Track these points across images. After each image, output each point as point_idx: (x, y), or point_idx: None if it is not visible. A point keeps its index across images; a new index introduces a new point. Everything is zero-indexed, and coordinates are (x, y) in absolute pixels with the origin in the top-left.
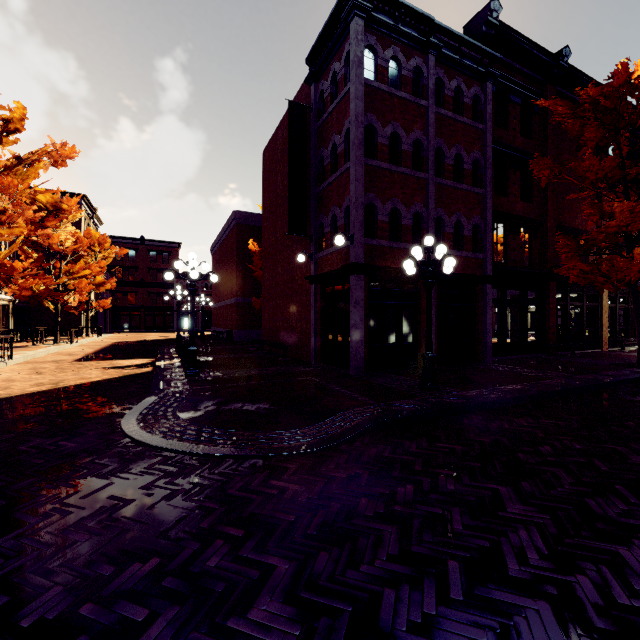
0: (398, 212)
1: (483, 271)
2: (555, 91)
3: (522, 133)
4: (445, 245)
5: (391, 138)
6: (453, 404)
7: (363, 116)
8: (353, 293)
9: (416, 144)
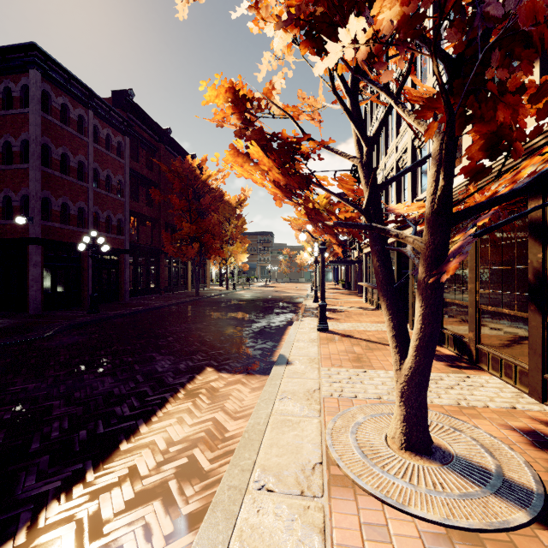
0: (67, 205)
1: (124, 246)
2: (165, 148)
3: (147, 166)
4: (100, 229)
5: (62, 155)
6: (109, 316)
7: (41, 138)
8: (33, 257)
9: (80, 163)
